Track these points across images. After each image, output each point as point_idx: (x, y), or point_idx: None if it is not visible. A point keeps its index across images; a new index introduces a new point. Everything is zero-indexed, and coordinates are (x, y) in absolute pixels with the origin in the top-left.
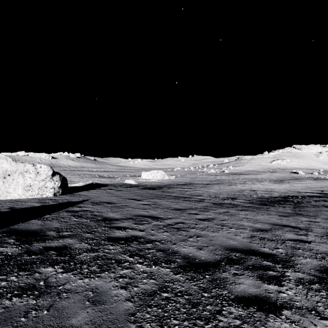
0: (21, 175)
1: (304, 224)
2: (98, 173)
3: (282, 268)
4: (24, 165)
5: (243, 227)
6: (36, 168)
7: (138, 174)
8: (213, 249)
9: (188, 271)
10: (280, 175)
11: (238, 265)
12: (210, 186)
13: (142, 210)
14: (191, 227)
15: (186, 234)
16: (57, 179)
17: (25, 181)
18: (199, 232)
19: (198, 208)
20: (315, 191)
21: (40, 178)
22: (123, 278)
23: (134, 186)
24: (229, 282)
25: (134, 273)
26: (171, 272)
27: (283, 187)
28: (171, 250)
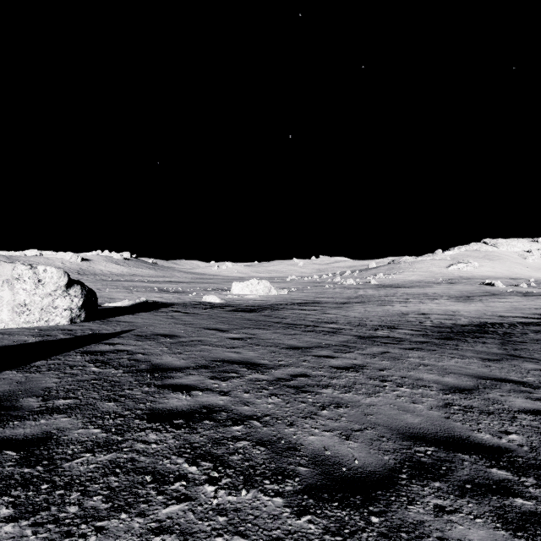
0: (8, 285)
1: (535, 377)
2: (159, 286)
3: (540, 489)
4: (13, 266)
5: (424, 383)
6: (37, 273)
7: (225, 287)
8: (375, 437)
9: (327, 503)
10: (464, 288)
11: (439, 482)
12: (349, 306)
13: (228, 349)
14: (324, 385)
15: (314, 400)
16: (77, 293)
17: (16, 296)
18: (340, 397)
19: (331, 345)
20: (529, 316)
21: (43, 291)
22: (164, 533)
23: (218, 306)
24: (432, 536)
25: (194, 517)
26: (287, 510)
27: (473, 309)
28: (286, 441)
